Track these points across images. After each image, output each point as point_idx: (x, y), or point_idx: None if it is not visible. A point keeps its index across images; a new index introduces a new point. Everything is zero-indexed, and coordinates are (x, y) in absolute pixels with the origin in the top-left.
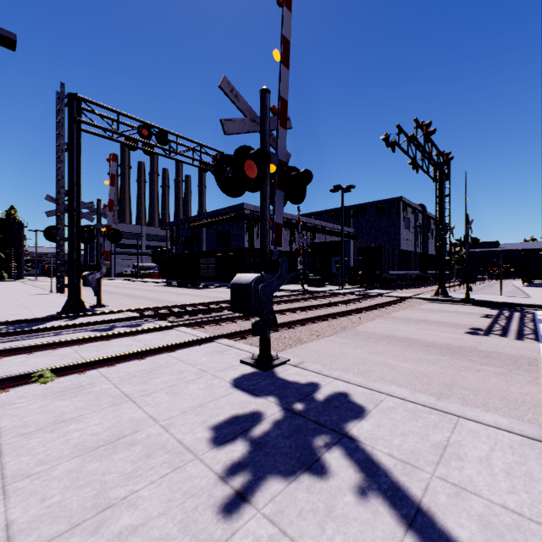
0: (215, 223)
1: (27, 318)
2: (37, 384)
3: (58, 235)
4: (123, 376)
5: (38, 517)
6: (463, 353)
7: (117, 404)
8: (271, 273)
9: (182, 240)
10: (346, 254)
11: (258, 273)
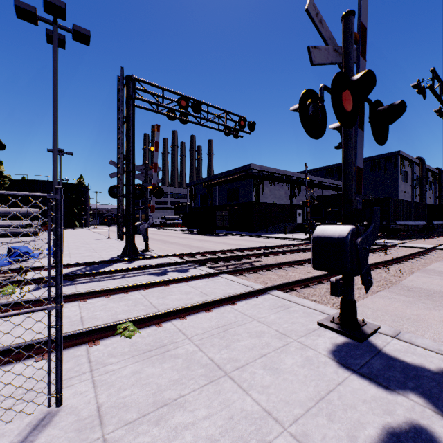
0: (226, 181)
1: (97, 259)
2: (122, 337)
3: (118, 192)
4: (200, 334)
5: None
6: None
7: (214, 380)
8: (274, 224)
9: (199, 197)
10: None
11: (350, 225)
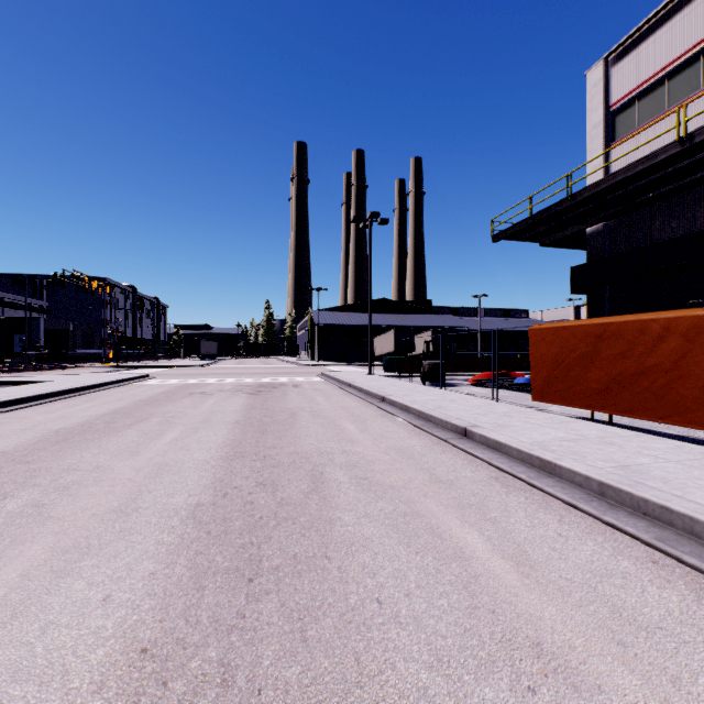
0: None
1: None
2: None
3: None
4: None
5: None
6: None
7: None
8: None
9: None
10: (35, 332)
11: None
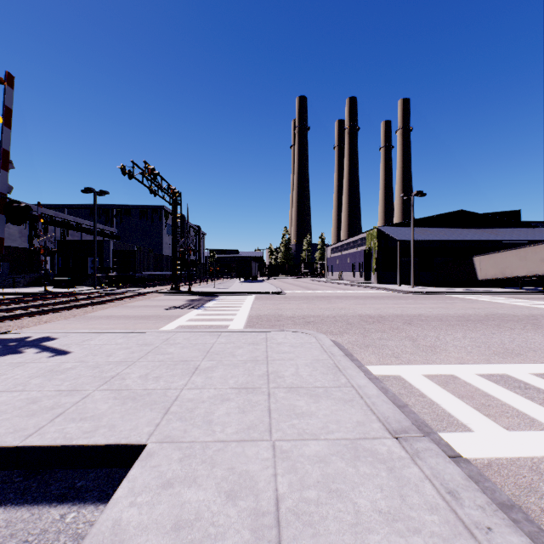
0: None
1: None
2: None
3: None
4: None
5: None
6: (149, 318)
7: None
8: None
9: None
10: (106, 255)
11: None
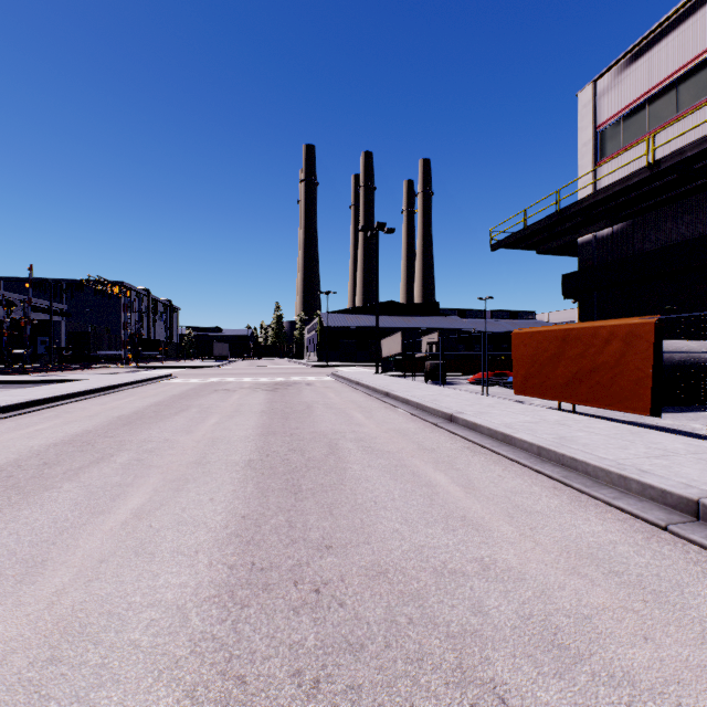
0: None
1: None
2: None
3: None
4: None
5: (6, 378)
6: None
7: None
8: None
9: None
10: (57, 335)
11: (25, 350)
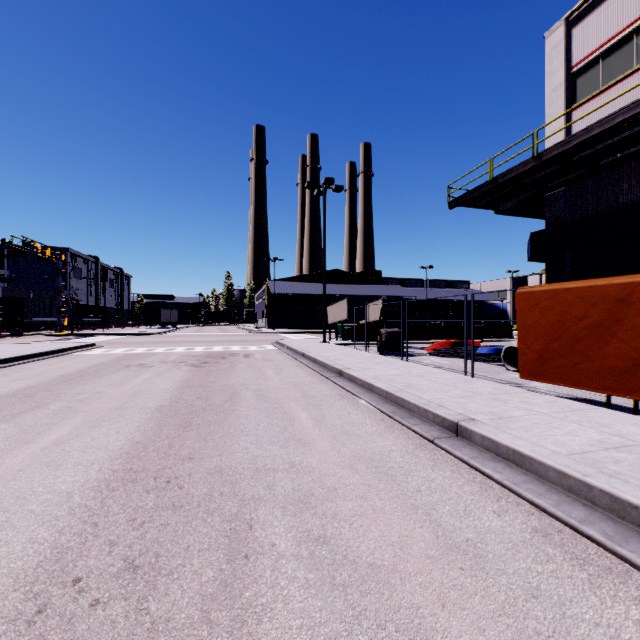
0: None
1: None
2: None
3: None
4: None
5: None
6: None
7: None
8: None
9: None
10: None
11: None
